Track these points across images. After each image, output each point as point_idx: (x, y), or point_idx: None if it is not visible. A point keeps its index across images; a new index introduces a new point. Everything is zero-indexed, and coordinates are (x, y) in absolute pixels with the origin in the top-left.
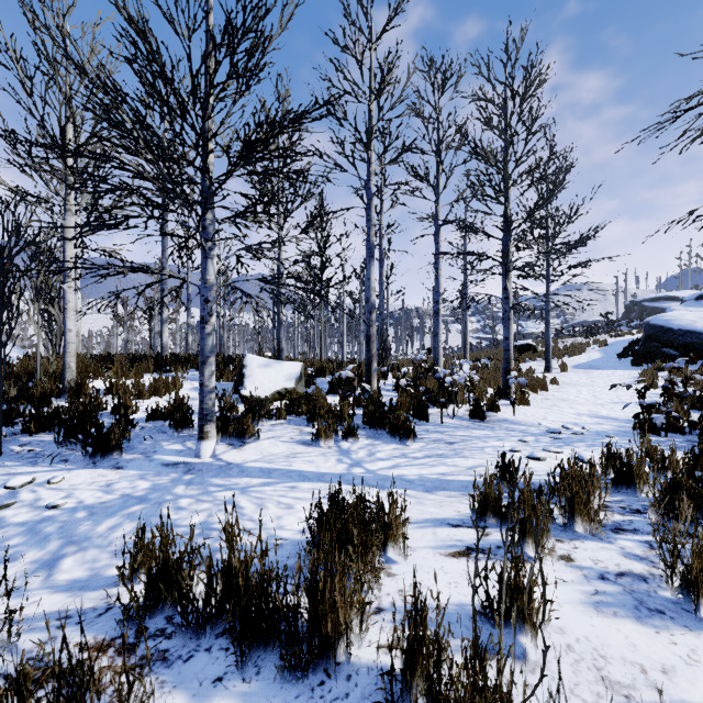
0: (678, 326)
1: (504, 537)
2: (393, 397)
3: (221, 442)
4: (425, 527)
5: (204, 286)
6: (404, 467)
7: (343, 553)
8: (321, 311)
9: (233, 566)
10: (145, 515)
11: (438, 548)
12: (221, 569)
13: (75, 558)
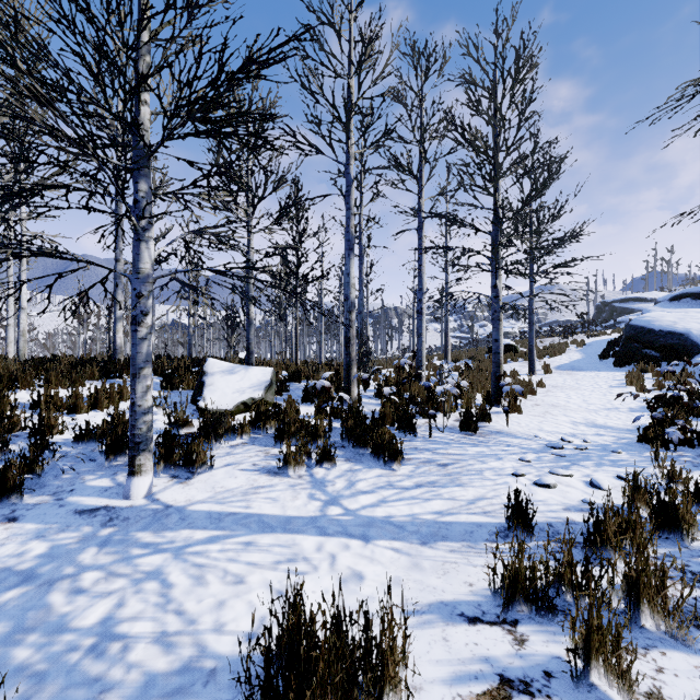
0: (659, 327)
1: (549, 647)
2: (375, 405)
3: (163, 473)
4: (430, 624)
5: (136, 276)
6: (392, 503)
7: None
8: (296, 309)
9: None
10: (20, 608)
11: (457, 683)
12: None
13: None
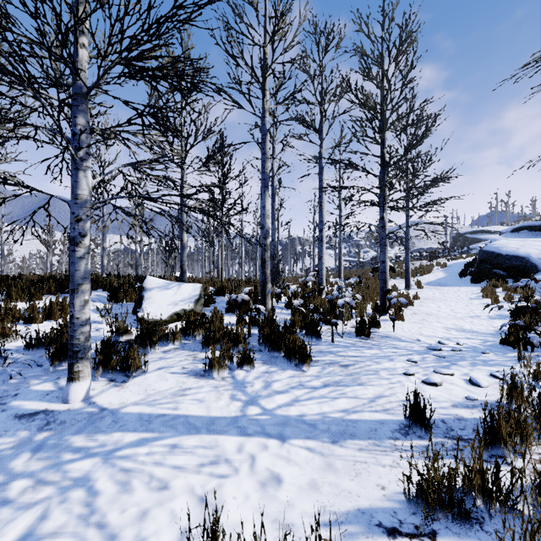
0: (505, 252)
1: None
2: (286, 314)
3: (102, 377)
4: (350, 537)
5: (75, 202)
6: (304, 402)
7: None
8: (222, 237)
9: None
10: None
11: None
12: None
13: None
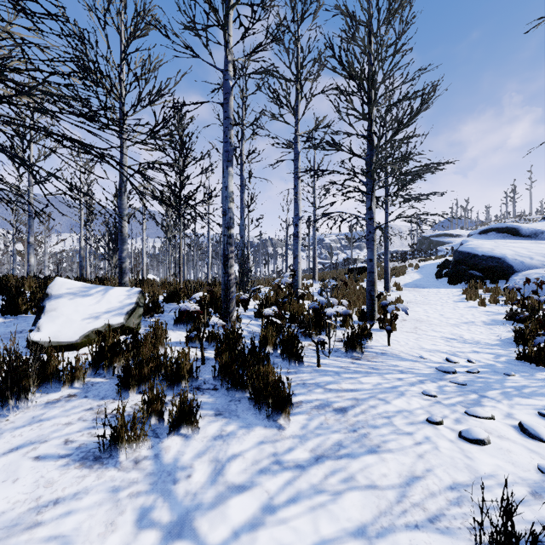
0: (481, 253)
1: None
2: (255, 326)
3: None
4: None
5: None
6: (283, 511)
7: None
8: (180, 231)
9: None
10: None
11: None
12: None
13: None
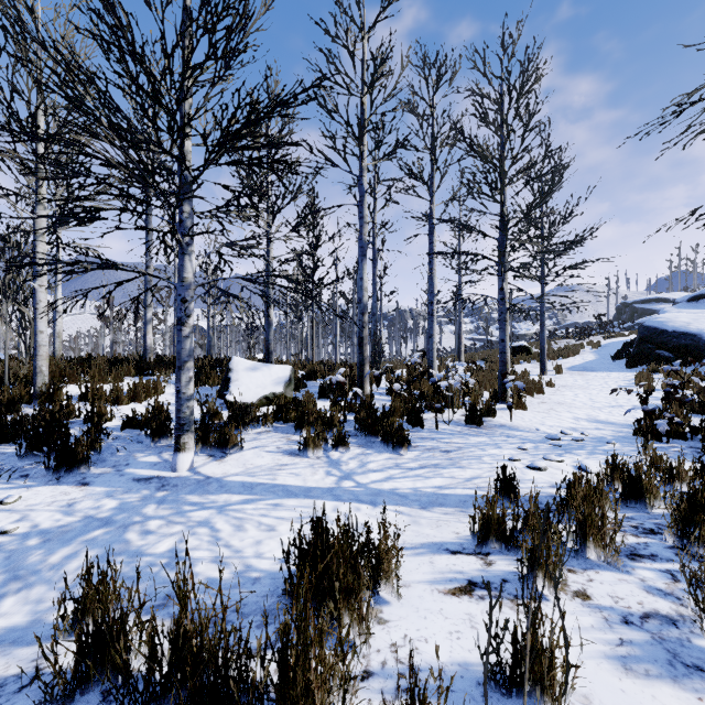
0: (672, 328)
1: (510, 567)
2: (387, 401)
3: (201, 452)
4: (421, 554)
5: (181, 284)
6: (398, 479)
7: (322, 611)
8: (312, 312)
9: (181, 635)
10: (107, 541)
11: (436, 583)
12: (168, 635)
13: (17, 598)
